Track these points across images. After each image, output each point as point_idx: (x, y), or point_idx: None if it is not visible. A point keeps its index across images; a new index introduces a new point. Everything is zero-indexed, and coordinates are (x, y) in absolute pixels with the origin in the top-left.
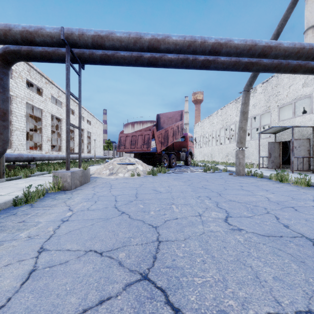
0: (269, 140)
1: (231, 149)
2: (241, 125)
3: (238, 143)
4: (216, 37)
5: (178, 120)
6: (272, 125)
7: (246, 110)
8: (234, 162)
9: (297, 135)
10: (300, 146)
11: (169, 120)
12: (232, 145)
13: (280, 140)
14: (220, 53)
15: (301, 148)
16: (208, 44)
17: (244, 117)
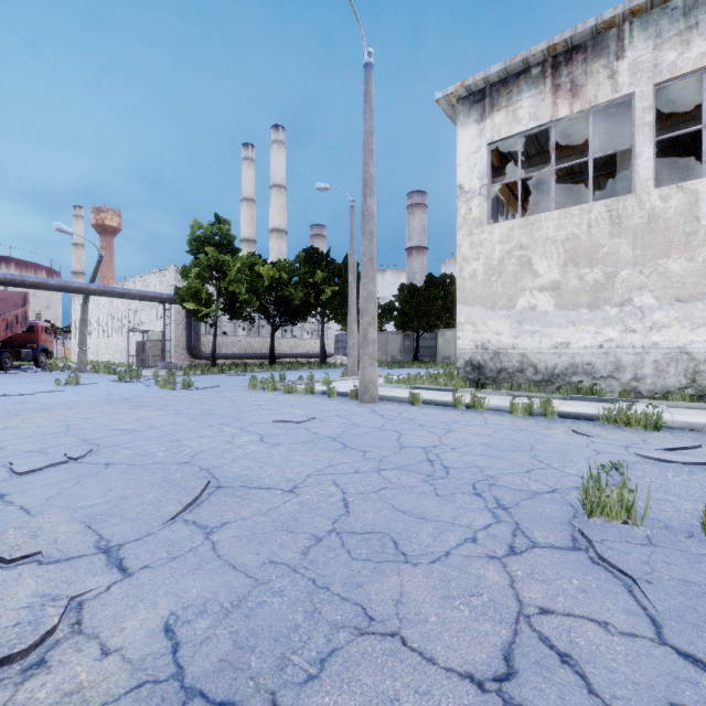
0: (145, 338)
1: (118, 346)
2: (81, 330)
3: (80, 345)
4: (35, 278)
5: (19, 305)
6: (147, 323)
7: (85, 317)
8: (121, 362)
9: (158, 336)
10: (155, 347)
11: (2, 303)
12: (119, 340)
13: (150, 339)
14: (40, 287)
15: (155, 348)
16: (28, 283)
17: (84, 323)
